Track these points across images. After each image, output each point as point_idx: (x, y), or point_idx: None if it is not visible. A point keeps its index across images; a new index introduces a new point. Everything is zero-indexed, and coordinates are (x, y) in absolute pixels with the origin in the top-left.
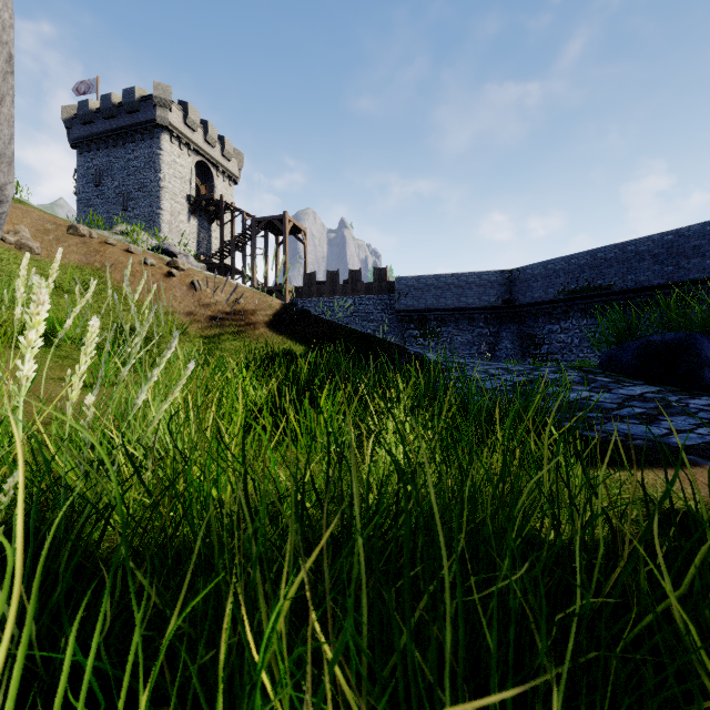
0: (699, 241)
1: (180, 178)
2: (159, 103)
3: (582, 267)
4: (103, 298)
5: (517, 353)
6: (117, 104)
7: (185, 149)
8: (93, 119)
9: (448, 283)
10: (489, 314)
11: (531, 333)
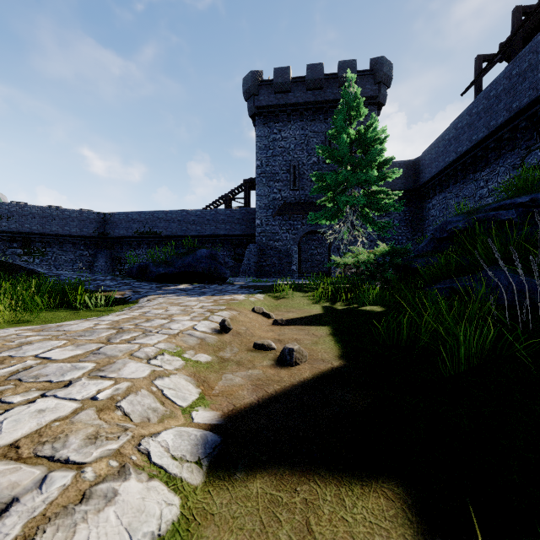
0: (195, 218)
1: None
2: None
3: (147, 220)
4: None
5: (109, 268)
6: None
7: None
8: None
9: (53, 214)
10: (89, 241)
11: (119, 256)
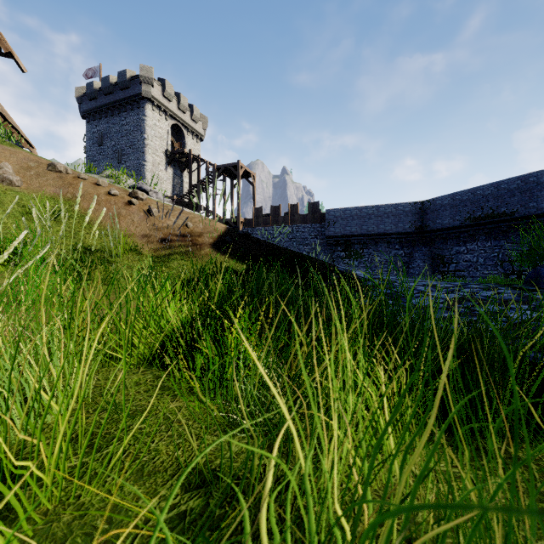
0: None
1: (159, 137)
2: (143, 81)
3: (487, 197)
4: (70, 223)
5: (428, 270)
6: (113, 84)
7: (163, 115)
8: (97, 95)
9: (369, 213)
10: (404, 238)
11: (441, 253)
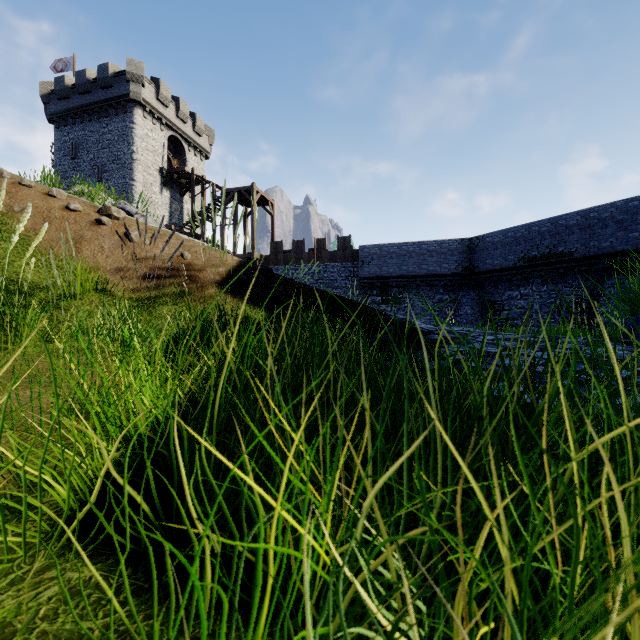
0: None
1: (152, 151)
2: (131, 78)
3: (543, 235)
4: (1, 249)
5: (477, 318)
6: (91, 80)
7: (158, 123)
8: (69, 94)
9: (410, 251)
10: (449, 281)
11: (491, 299)
